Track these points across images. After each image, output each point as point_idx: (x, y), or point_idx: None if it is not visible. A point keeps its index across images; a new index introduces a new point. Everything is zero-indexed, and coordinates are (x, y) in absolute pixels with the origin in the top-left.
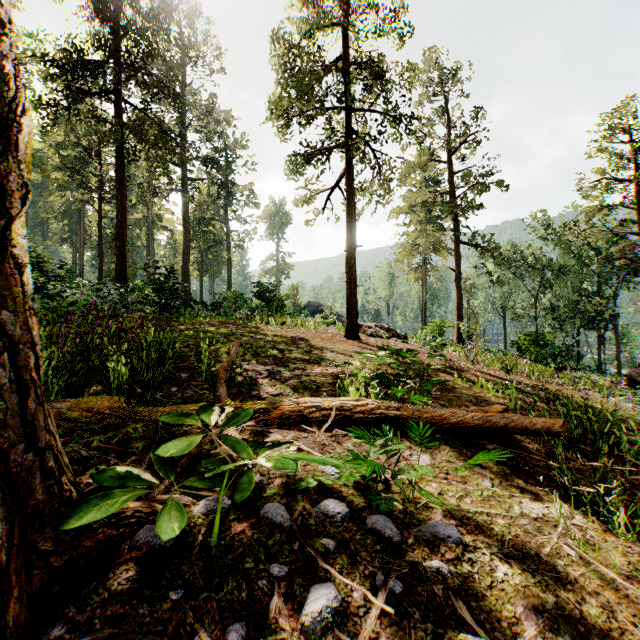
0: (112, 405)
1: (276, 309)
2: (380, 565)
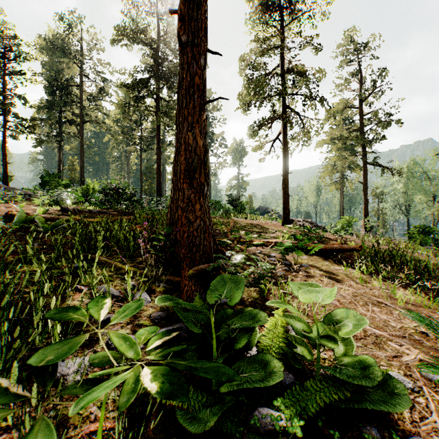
0: None
1: (240, 210)
2: (284, 266)
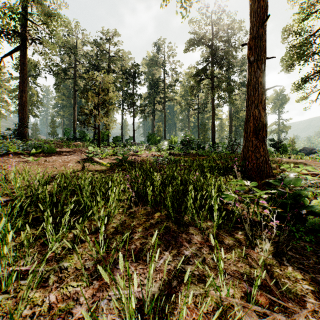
0: None
1: (282, 151)
2: None
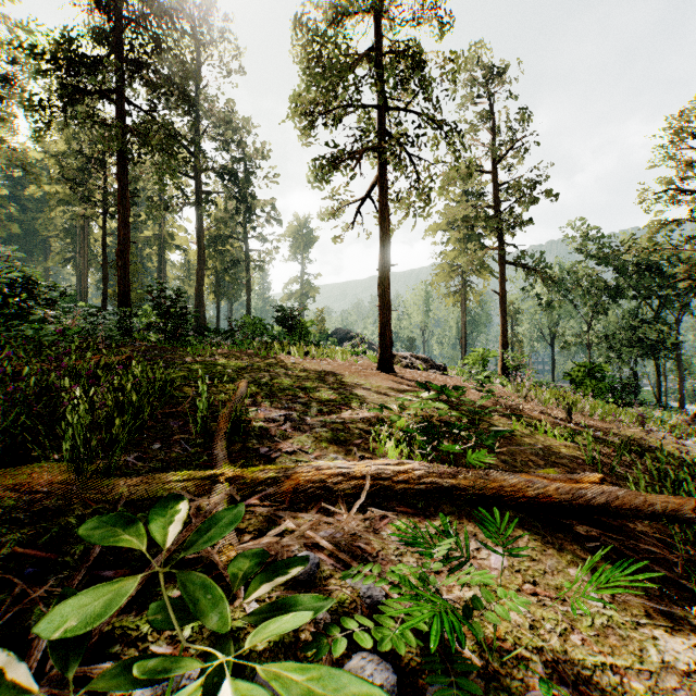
0: (57, 477)
1: (299, 337)
2: None
